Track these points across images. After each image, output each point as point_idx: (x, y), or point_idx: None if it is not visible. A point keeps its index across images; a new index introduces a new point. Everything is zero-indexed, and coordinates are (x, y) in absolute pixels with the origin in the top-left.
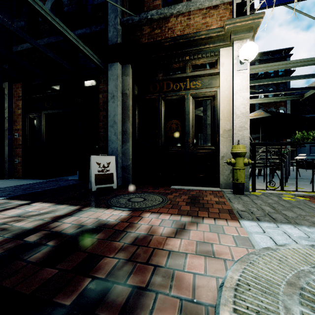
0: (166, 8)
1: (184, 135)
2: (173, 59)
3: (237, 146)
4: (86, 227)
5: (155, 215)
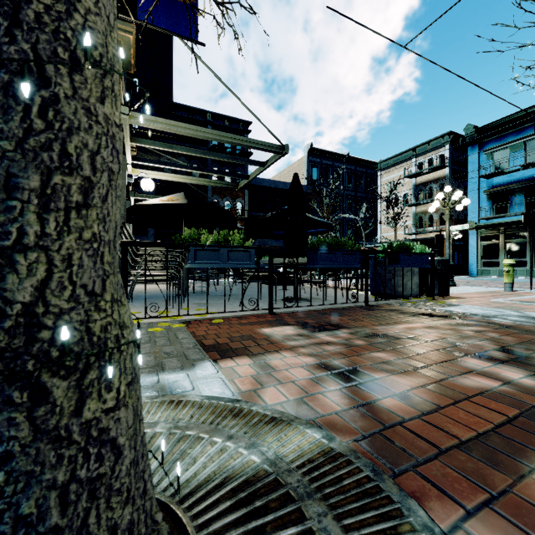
0: None
1: None
2: None
3: None
4: None
5: None
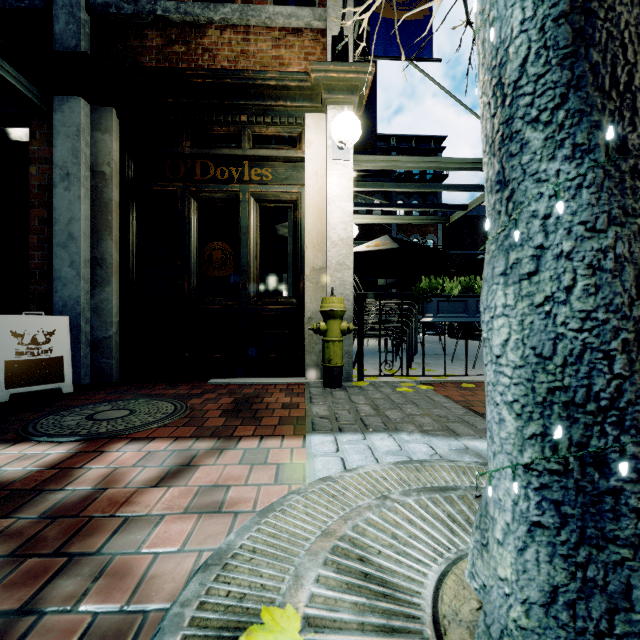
0: (198, 4)
1: (238, 275)
2: (216, 115)
3: (329, 299)
4: None
5: (140, 444)
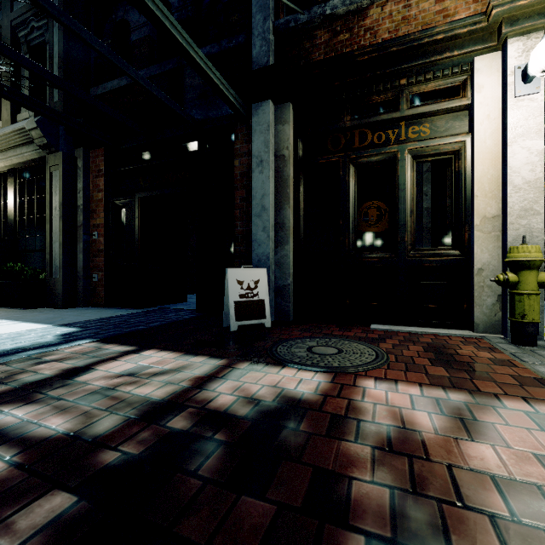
0: None
1: (395, 229)
2: (375, 86)
3: (523, 248)
4: (265, 404)
5: (382, 384)
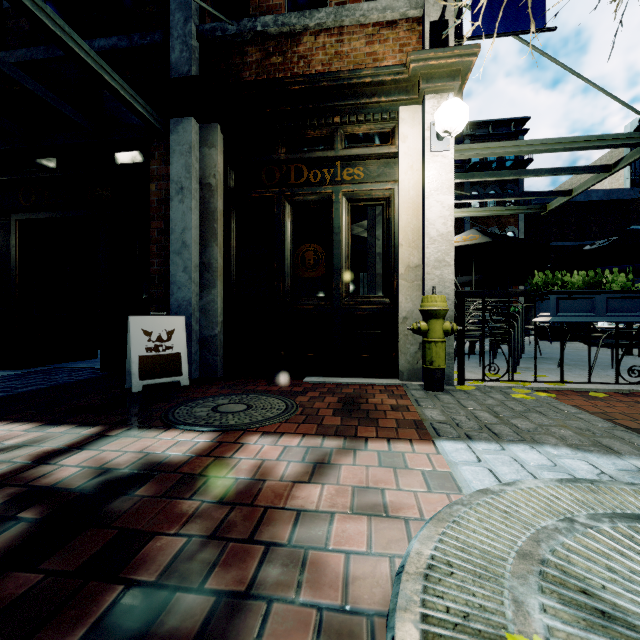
0: (295, 14)
1: (330, 275)
2: (310, 120)
3: (431, 297)
4: (117, 473)
5: (270, 438)
